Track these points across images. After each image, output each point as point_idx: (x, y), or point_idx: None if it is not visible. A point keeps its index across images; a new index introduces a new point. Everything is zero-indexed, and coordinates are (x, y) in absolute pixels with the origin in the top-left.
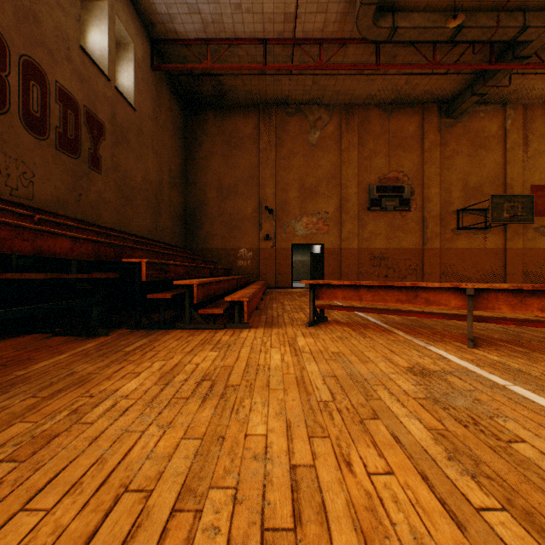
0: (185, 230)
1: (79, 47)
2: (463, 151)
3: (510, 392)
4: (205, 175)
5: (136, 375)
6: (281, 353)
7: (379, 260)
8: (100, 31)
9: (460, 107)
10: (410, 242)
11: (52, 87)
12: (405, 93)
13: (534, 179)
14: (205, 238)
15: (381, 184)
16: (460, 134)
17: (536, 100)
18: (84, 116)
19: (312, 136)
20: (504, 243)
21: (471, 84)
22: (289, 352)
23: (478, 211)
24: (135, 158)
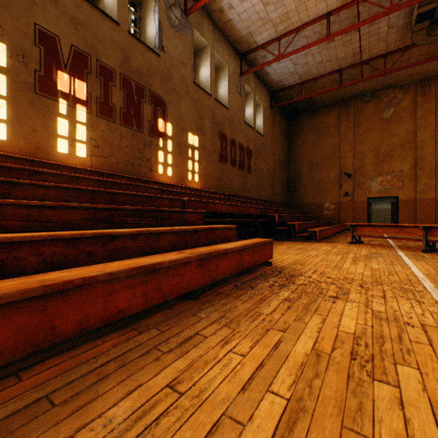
0: (287, 193)
1: (244, 122)
2: None
3: (399, 257)
4: (300, 157)
5: (280, 246)
6: (327, 247)
7: None
8: (249, 107)
9: None
10: None
11: (237, 145)
12: None
13: None
14: (300, 197)
15: None
16: None
17: None
18: (245, 151)
19: (385, 113)
20: None
21: None
22: (331, 247)
23: None
24: (263, 160)
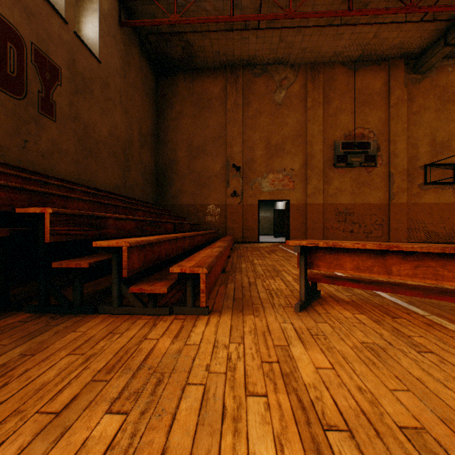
0: (156, 187)
1: None
2: (431, 106)
3: None
4: (175, 135)
5: None
6: (274, 434)
7: (344, 215)
8: None
9: (429, 60)
10: (375, 197)
11: None
12: (372, 48)
13: None
14: (175, 195)
15: (346, 140)
16: (427, 89)
17: None
18: (32, 54)
19: (277, 95)
20: None
21: (444, 34)
22: (293, 422)
23: (446, 166)
24: (100, 111)
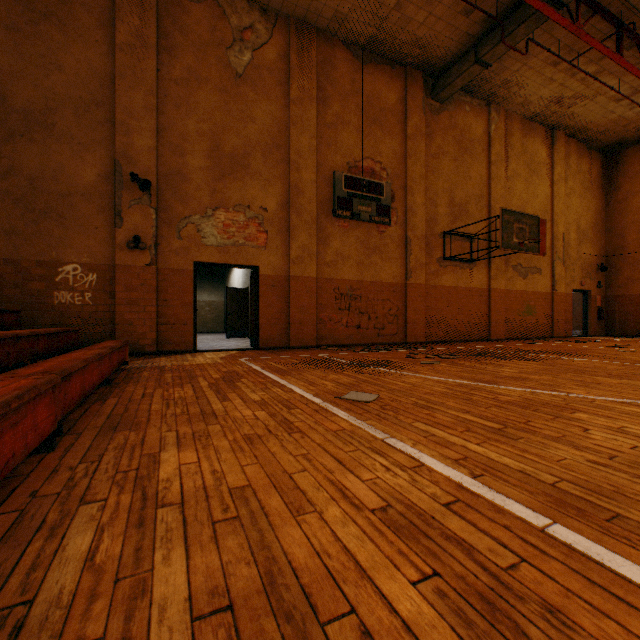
0: None
1: None
2: (450, 151)
3: None
4: None
5: None
6: None
7: (349, 299)
8: None
9: (455, 82)
10: (389, 273)
11: None
12: (391, 31)
13: (513, 205)
14: None
15: (352, 174)
16: (446, 126)
17: (518, 107)
18: None
19: (236, 56)
20: (488, 282)
21: (475, 45)
22: None
23: (464, 237)
24: None
